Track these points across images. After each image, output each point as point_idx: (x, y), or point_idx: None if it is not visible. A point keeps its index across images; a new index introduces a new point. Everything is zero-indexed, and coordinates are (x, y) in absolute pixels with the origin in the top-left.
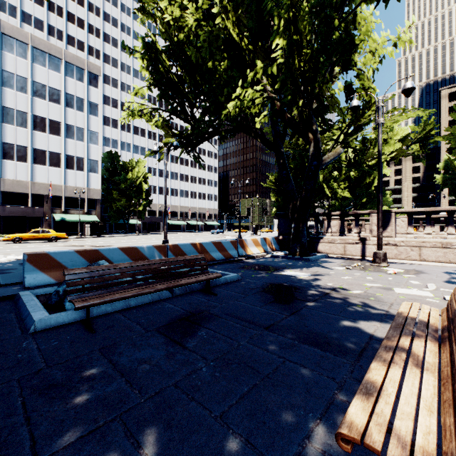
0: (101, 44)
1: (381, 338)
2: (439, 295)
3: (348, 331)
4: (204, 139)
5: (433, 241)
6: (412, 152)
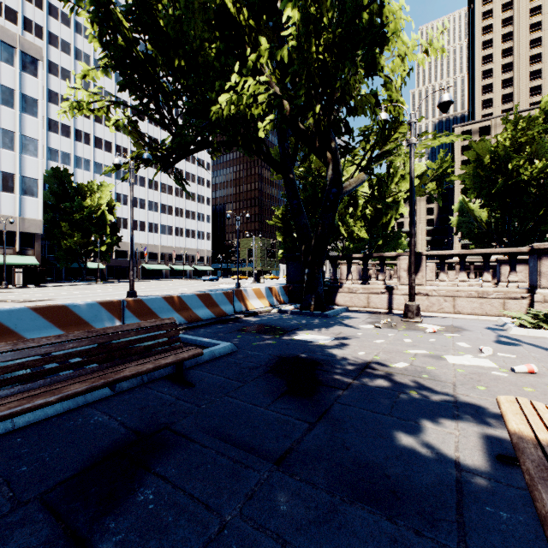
0: (44, 18)
1: (474, 466)
2: (502, 364)
3: (418, 453)
4: (187, 152)
5: (468, 289)
6: (429, 191)
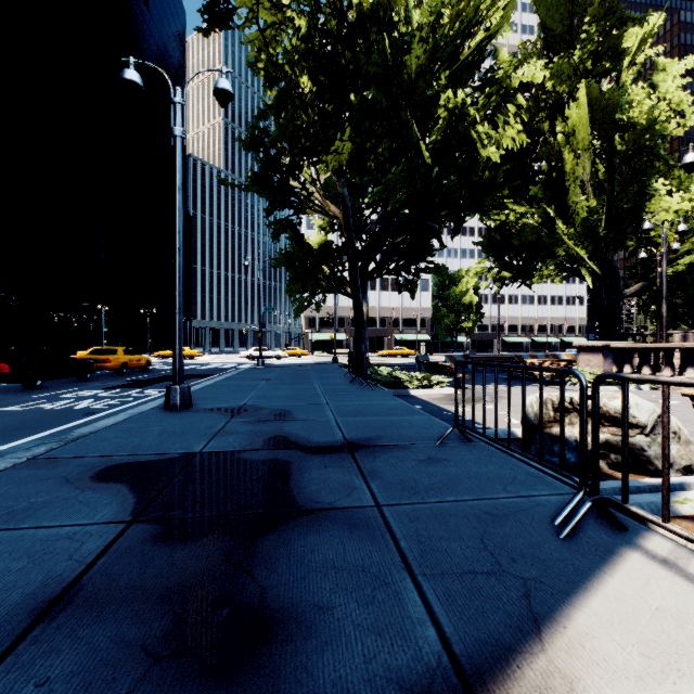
0: None
1: None
2: None
3: None
4: (529, 278)
5: None
6: None
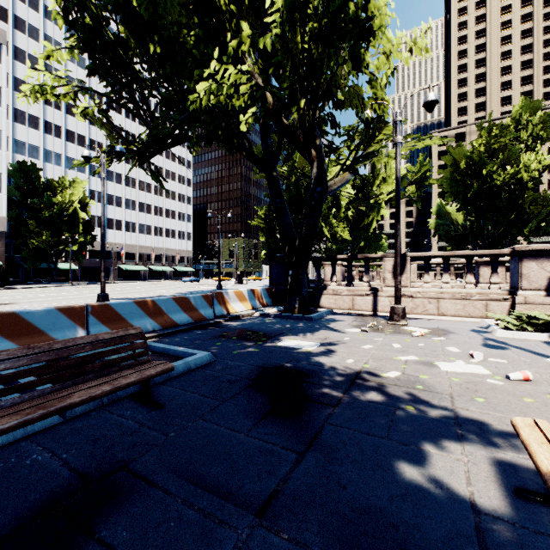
0: (9, 0)
1: (493, 505)
2: (495, 370)
3: (426, 490)
4: (164, 146)
5: (452, 291)
6: (409, 194)
